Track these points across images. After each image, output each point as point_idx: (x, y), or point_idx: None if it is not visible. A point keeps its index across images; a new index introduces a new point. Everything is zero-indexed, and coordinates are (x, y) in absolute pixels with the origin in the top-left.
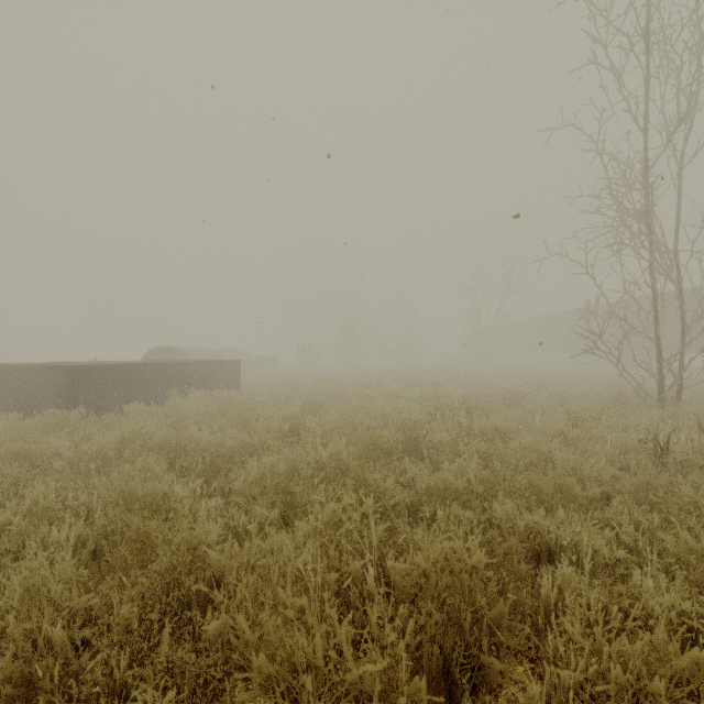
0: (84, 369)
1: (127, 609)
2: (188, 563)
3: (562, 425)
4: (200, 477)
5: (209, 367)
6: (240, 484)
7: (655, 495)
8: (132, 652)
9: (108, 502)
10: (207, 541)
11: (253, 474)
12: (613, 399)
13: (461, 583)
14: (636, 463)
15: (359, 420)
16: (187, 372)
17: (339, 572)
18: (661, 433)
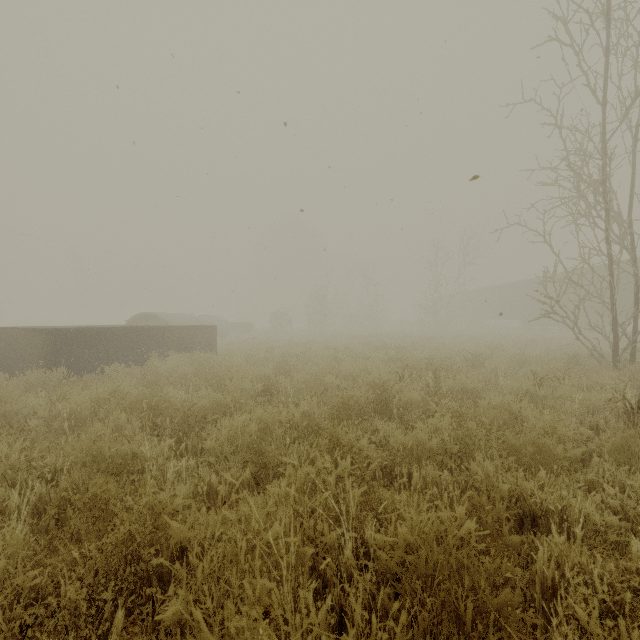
0: (66, 331)
1: (74, 590)
2: (150, 532)
3: (528, 385)
4: (173, 436)
5: (187, 332)
6: (211, 444)
7: (634, 455)
8: (81, 638)
9: (72, 463)
10: (172, 507)
11: (225, 434)
12: (569, 361)
13: (456, 563)
14: (604, 422)
15: (329, 380)
16: (166, 335)
17: (313, 542)
18: (629, 393)
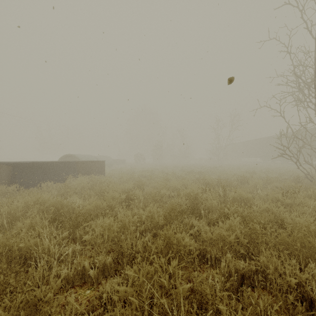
0: (20, 164)
1: None
2: None
3: (279, 196)
4: (68, 229)
5: (89, 164)
6: (88, 237)
7: None
8: None
9: None
10: (45, 300)
11: (97, 230)
12: (294, 180)
13: None
14: None
15: (164, 192)
16: (77, 166)
17: None
18: None
